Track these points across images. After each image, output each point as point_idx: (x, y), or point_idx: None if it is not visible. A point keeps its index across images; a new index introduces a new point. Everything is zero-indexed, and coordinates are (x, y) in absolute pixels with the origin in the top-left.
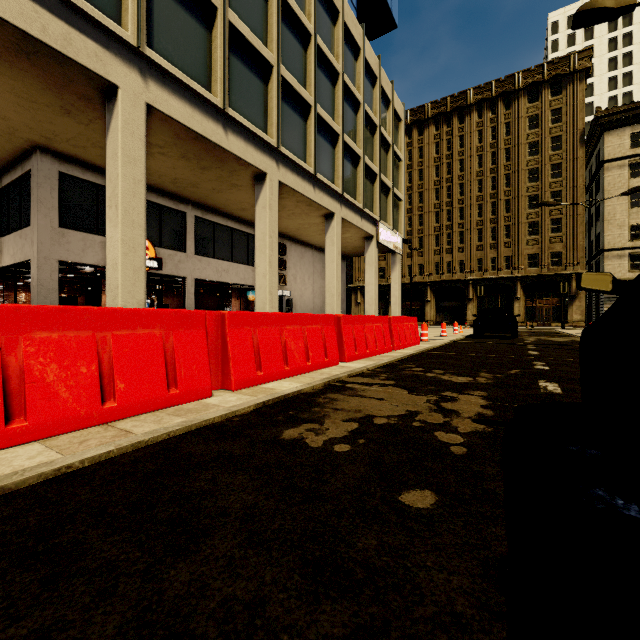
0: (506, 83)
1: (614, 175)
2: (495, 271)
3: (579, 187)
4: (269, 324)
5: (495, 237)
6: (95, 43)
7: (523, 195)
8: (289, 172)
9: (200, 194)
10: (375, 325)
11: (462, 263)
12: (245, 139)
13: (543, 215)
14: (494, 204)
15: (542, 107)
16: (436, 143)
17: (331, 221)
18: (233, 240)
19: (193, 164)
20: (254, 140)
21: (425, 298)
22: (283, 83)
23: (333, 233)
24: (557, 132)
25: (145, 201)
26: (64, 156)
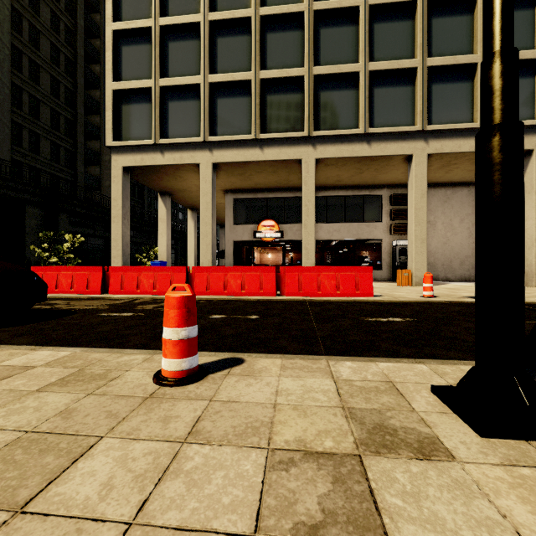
0: None
1: None
2: None
3: None
4: (132, 271)
5: None
6: (191, 151)
7: None
8: (329, 146)
9: (300, 183)
10: (247, 273)
11: None
12: (279, 145)
13: None
14: None
15: None
16: None
17: (410, 164)
18: (346, 205)
19: (267, 173)
20: (288, 141)
21: None
22: (322, 77)
23: (411, 176)
24: None
25: (212, 211)
26: (235, 190)
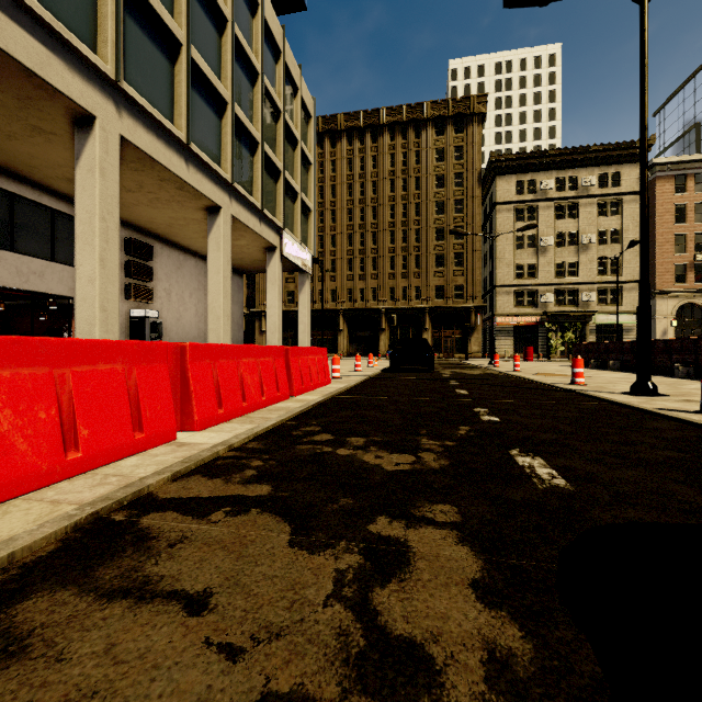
0: (416, 110)
1: (504, 217)
2: (406, 301)
3: (477, 225)
4: None
5: (406, 266)
6: None
7: (431, 226)
8: (141, 128)
9: None
10: (261, 360)
11: (375, 291)
12: (45, 43)
13: (448, 248)
14: (405, 232)
15: (447, 142)
16: (349, 159)
17: (216, 217)
18: (54, 227)
19: None
20: (66, 53)
21: (338, 327)
22: None
23: (219, 234)
24: (460, 169)
25: None
26: None
